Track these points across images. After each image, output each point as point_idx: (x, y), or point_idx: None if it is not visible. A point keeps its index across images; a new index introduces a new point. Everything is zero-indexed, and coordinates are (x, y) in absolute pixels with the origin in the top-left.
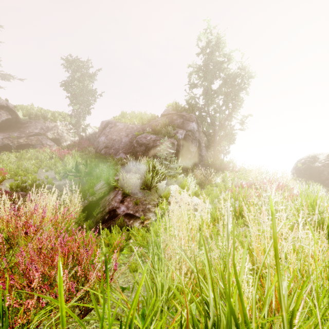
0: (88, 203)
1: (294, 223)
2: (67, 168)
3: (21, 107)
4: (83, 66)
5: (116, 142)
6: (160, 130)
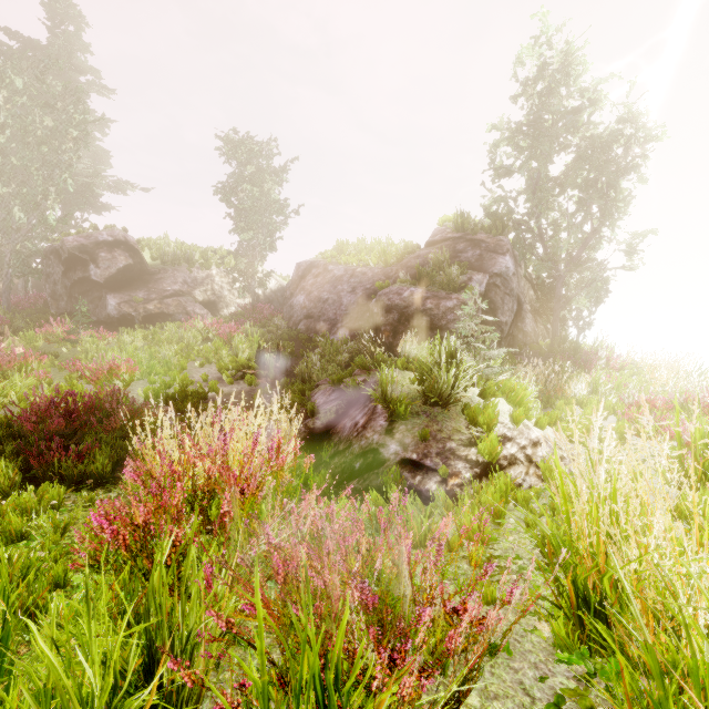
0: (308, 433)
1: None
2: (240, 361)
3: (148, 242)
4: (260, 152)
5: (330, 305)
6: (432, 276)
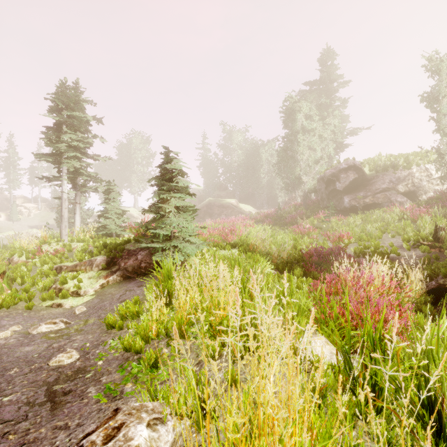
0: (436, 286)
1: None
2: (421, 235)
3: (367, 161)
4: None
5: None
6: None
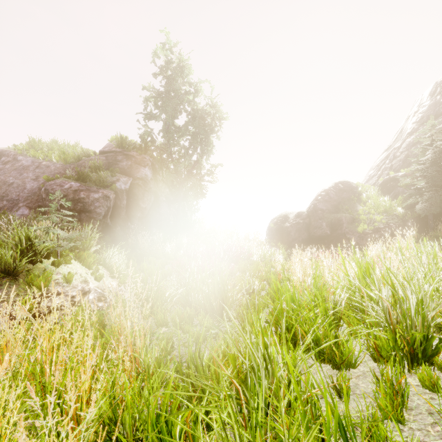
0: None
1: (202, 307)
2: None
3: None
4: None
5: (15, 188)
6: (88, 176)
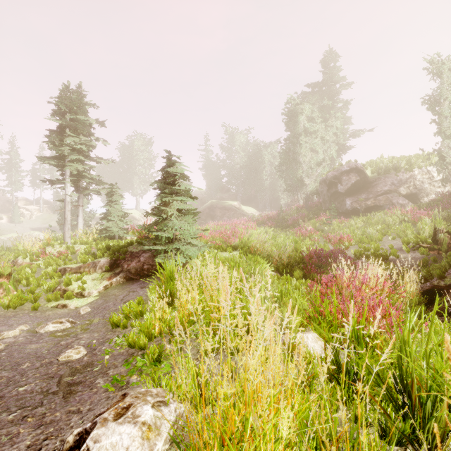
0: (430, 287)
1: None
2: (420, 237)
3: (369, 163)
4: None
5: None
6: None
